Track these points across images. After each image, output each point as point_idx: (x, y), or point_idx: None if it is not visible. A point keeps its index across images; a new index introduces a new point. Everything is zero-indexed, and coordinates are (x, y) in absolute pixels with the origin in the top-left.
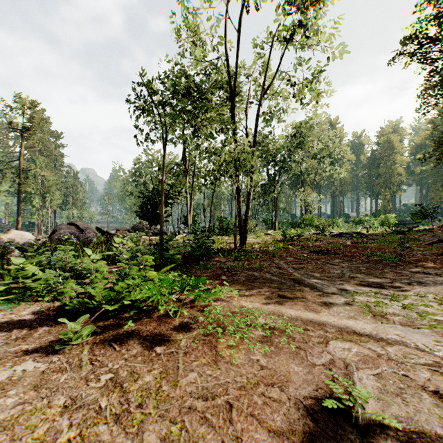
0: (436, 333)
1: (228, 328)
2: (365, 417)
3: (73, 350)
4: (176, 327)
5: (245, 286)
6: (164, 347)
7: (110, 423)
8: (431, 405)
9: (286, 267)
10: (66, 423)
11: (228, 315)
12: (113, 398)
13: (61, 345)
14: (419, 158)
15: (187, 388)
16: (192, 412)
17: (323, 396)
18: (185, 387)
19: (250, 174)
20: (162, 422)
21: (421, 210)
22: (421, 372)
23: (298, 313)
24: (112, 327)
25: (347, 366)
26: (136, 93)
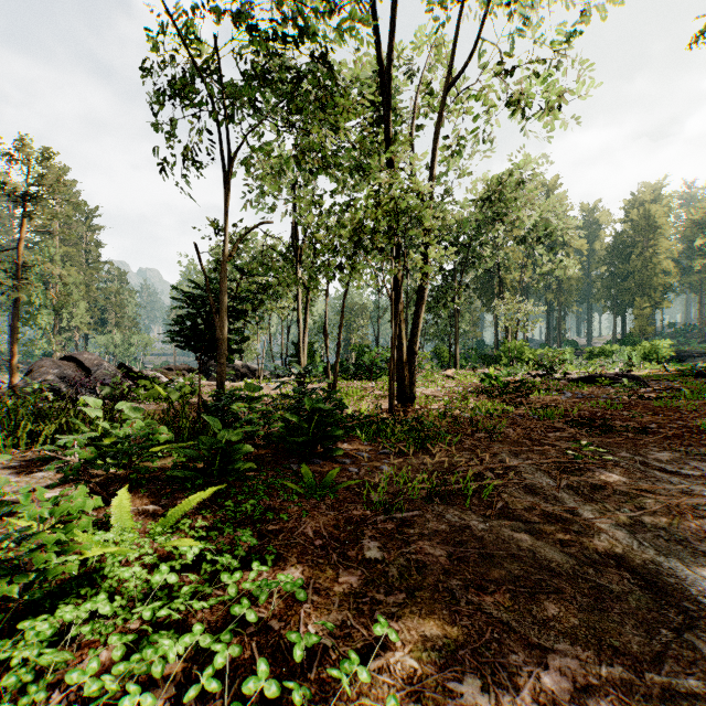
0: None
1: None
2: None
3: None
4: None
5: (463, 623)
6: None
7: None
8: None
9: (549, 486)
10: None
11: None
12: None
13: None
14: None
15: None
16: None
17: None
18: None
19: (424, 250)
20: None
21: None
22: None
23: None
24: None
25: None
26: (155, 43)
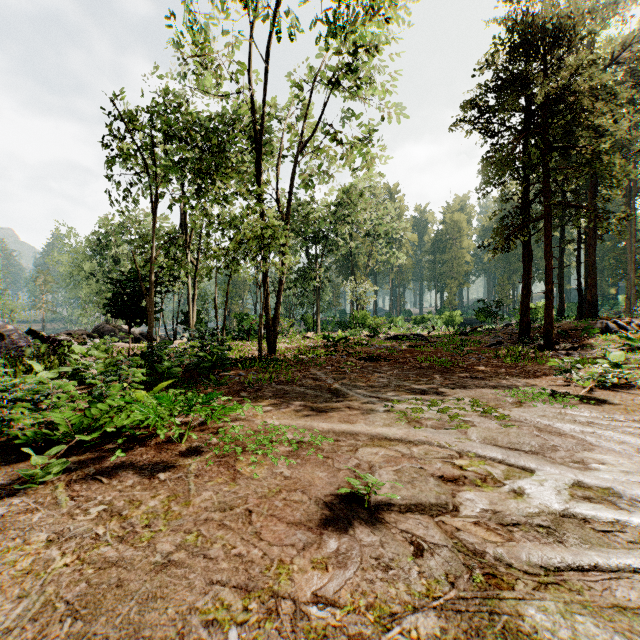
0: (461, 432)
1: (248, 446)
2: (376, 501)
3: (40, 490)
4: (183, 453)
5: (272, 402)
6: (169, 474)
7: (114, 545)
8: (434, 485)
9: (325, 378)
10: (57, 553)
11: (249, 435)
12: (112, 525)
13: (21, 486)
14: (479, 247)
15: (202, 505)
16: (208, 522)
17: (343, 493)
18: (200, 504)
19: (281, 256)
20: (176, 534)
21: (484, 306)
22: (435, 463)
23: (331, 426)
24: (92, 461)
25: (371, 467)
26: (108, 127)
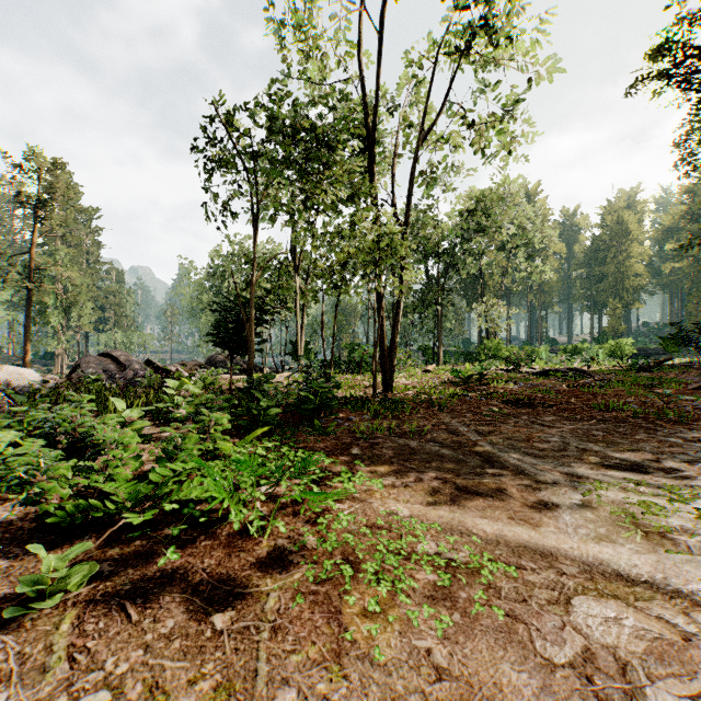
0: None
1: (363, 567)
2: None
3: (41, 621)
4: (262, 561)
5: (394, 468)
6: (232, 614)
7: None
8: None
9: (463, 431)
10: None
11: (363, 533)
12: None
13: (20, 609)
14: (681, 246)
15: None
16: None
17: None
18: None
19: (399, 272)
20: None
21: (678, 332)
22: None
23: (499, 529)
24: (135, 561)
25: (624, 669)
26: (206, 133)
